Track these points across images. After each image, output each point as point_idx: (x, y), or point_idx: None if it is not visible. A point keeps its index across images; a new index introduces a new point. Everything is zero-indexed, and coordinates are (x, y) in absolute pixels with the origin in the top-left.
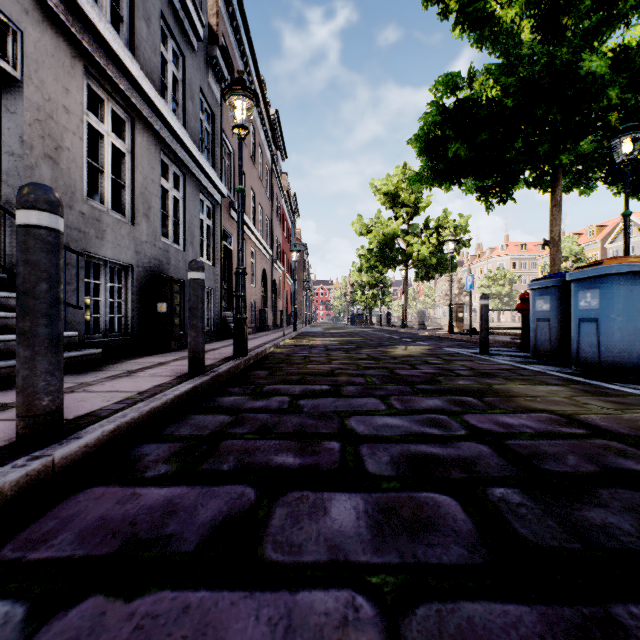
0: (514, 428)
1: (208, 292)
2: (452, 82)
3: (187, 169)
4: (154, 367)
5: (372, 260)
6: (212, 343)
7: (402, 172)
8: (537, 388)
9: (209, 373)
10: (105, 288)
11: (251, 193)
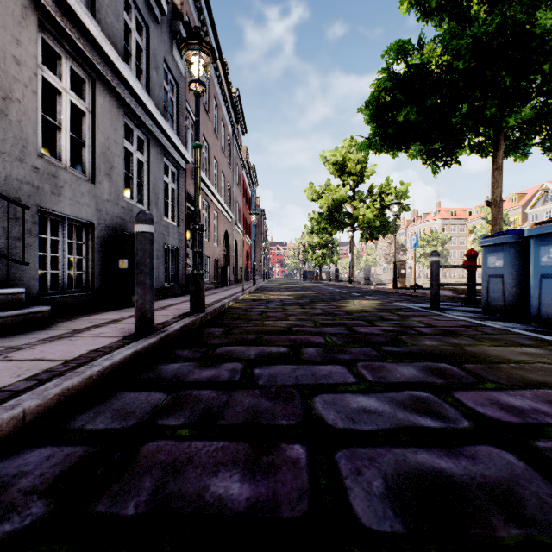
0: (529, 416)
1: (173, 250)
2: (403, 48)
3: (151, 134)
4: (104, 325)
5: (322, 223)
6: (175, 298)
7: (349, 145)
8: (514, 350)
9: (157, 333)
10: (63, 244)
11: (214, 162)
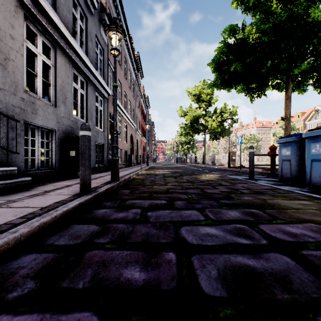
0: (299, 237)
1: (101, 145)
2: (233, 29)
3: (88, 78)
4: (62, 188)
5: (187, 129)
6: (102, 173)
7: (202, 84)
8: (295, 202)
9: (92, 193)
10: (38, 142)
11: (124, 94)
